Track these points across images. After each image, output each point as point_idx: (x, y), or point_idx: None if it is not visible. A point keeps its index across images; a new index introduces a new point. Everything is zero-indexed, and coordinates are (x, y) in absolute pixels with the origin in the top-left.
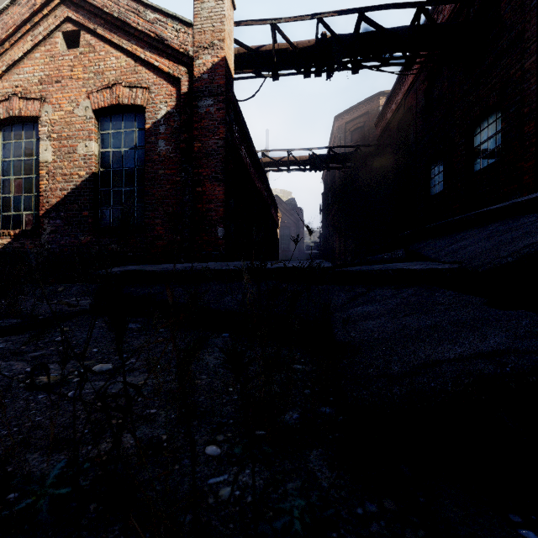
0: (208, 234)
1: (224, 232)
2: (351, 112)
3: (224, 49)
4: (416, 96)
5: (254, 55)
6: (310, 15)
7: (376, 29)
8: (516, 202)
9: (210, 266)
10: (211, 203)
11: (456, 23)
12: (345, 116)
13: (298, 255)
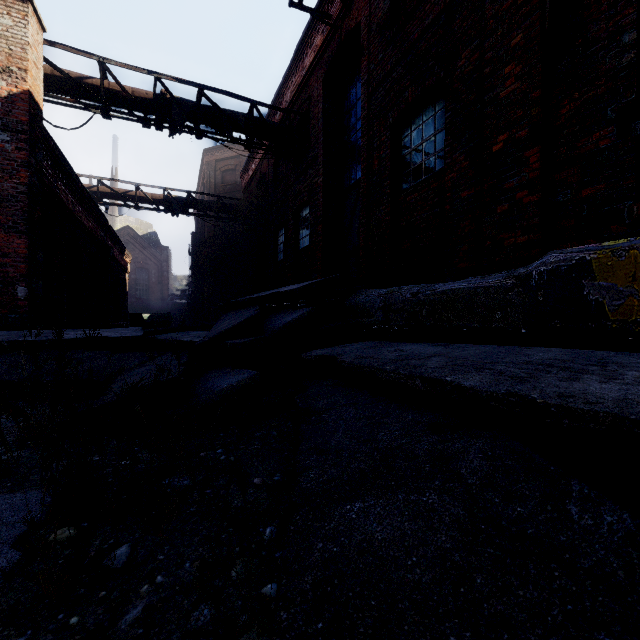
0: (1, 294)
1: (27, 292)
2: (222, 150)
3: (28, 81)
4: (268, 166)
5: (76, 84)
6: (147, 70)
7: (215, 108)
8: (259, 296)
9: (3, 336)
10: (7, 256)
11: (283, 126)
12: (216, 153)
13: (161, 305)
